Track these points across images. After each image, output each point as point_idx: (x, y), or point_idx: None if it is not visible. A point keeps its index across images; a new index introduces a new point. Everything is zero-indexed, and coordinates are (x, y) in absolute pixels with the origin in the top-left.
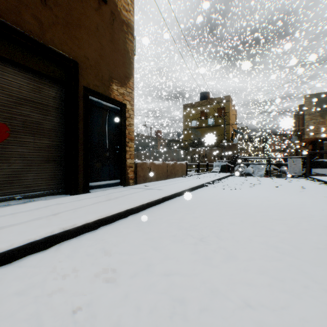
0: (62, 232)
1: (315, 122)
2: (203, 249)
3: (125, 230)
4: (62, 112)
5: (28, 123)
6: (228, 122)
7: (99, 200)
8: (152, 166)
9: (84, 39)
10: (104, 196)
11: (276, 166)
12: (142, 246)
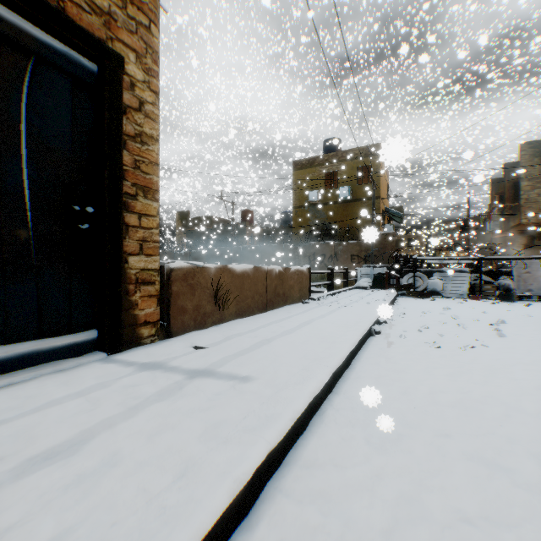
0: None
1: (540, 194)
2: None
3: None
4: None
5: None
6: (376, 194)
7: None
8: (223, 278)
9: None
10: None
11: (488, 277)
12: None
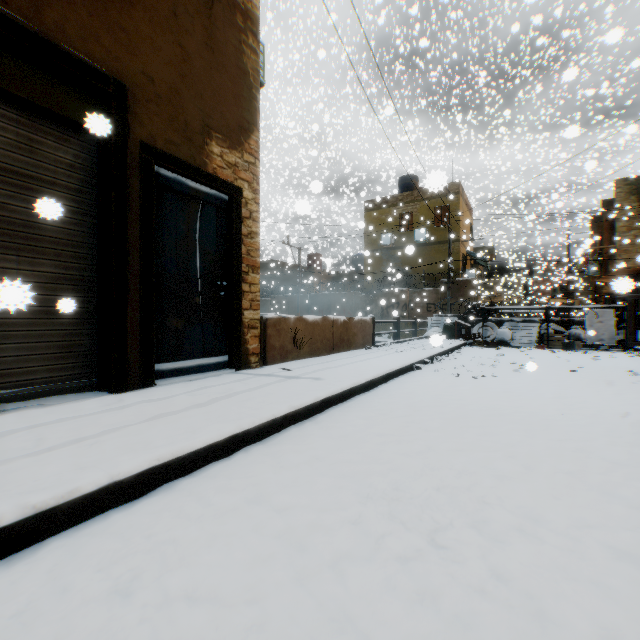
0: (33, 517)
1: (638, 236)
2: (445, 584)
3: (222, 498)
4: (89, 201)
5: (2, 223)
6: (455, 237)
7: (171, 408)
8: (299, 325)
9: (141, 33)
10: (187, 396)
11: (560, 326)
12: (261, 566)
